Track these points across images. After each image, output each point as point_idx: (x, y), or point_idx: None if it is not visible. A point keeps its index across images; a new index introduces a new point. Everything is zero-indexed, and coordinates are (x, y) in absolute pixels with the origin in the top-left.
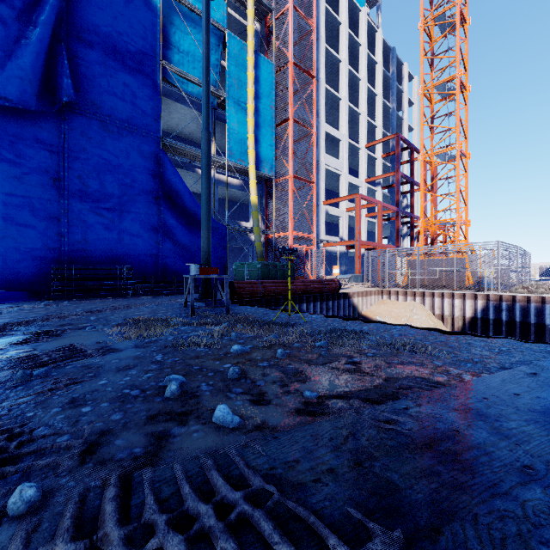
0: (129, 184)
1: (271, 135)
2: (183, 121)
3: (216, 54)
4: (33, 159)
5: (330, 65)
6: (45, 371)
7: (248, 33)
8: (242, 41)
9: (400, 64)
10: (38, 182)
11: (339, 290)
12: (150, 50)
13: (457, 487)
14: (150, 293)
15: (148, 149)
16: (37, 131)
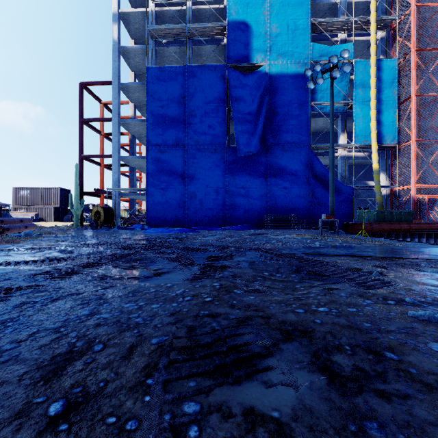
0: (294, 173)
1: (393, 114)
2: (324, 124)
3: (346, 79)
4: (258, 172)
5: None
6: (283, 238)
7: (371, 52)
8: (366, 60)
9: None
10: (260, 181)
11: None
12: (305, 101)
13: (345, 247)
14: (305, 228)
15: (303, 153)
16: (259, 160)
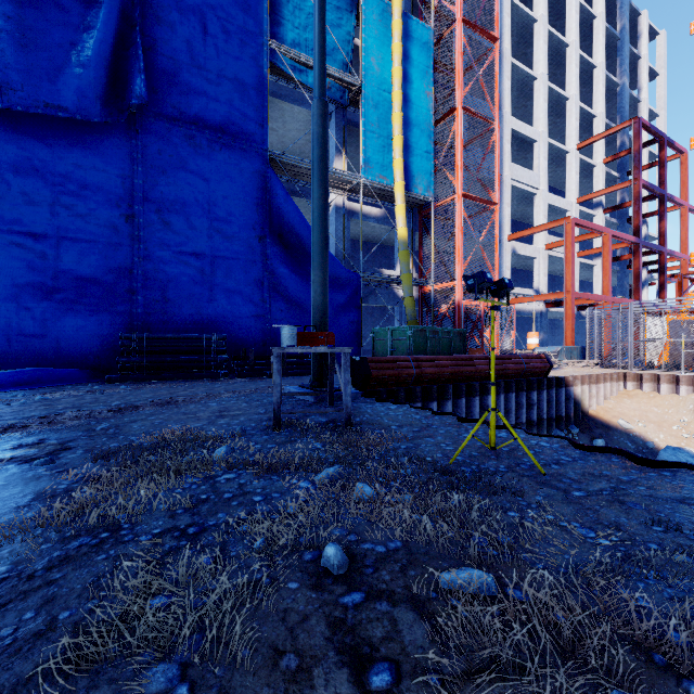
0: (224, 218)
1: (427, 136)
2: (303, 134)
3: (347, 25)
4: (99, 189)
5: (518, 31)
6: None
7: None
8: None
9: (633, 16)
10: (105, 221)
11: (547, 372)
12: (253, 26)
13: None
14: (248, 373)
15: (249, 167)
16: (104, 151)
